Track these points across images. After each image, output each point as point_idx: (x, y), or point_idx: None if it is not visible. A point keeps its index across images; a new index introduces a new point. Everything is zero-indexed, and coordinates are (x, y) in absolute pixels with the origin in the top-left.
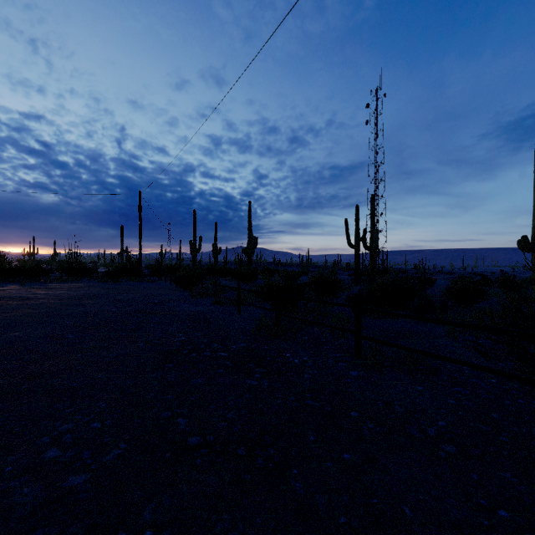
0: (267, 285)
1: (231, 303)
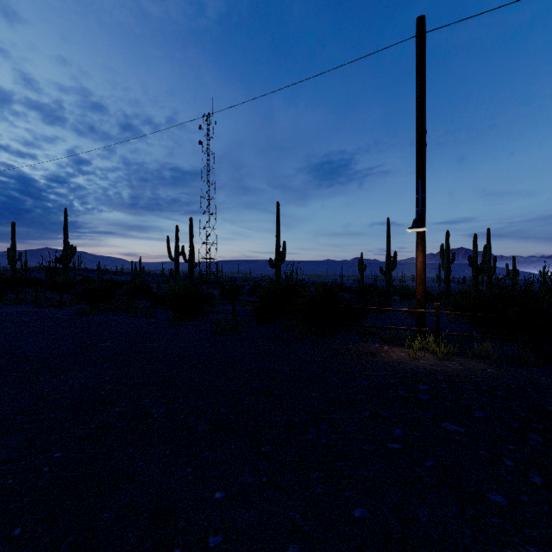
0: (85, 290)
1: (53, 305)
